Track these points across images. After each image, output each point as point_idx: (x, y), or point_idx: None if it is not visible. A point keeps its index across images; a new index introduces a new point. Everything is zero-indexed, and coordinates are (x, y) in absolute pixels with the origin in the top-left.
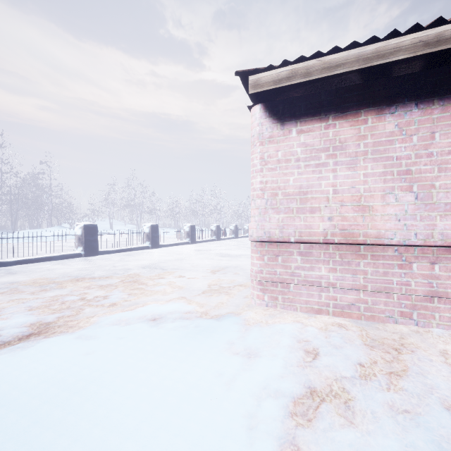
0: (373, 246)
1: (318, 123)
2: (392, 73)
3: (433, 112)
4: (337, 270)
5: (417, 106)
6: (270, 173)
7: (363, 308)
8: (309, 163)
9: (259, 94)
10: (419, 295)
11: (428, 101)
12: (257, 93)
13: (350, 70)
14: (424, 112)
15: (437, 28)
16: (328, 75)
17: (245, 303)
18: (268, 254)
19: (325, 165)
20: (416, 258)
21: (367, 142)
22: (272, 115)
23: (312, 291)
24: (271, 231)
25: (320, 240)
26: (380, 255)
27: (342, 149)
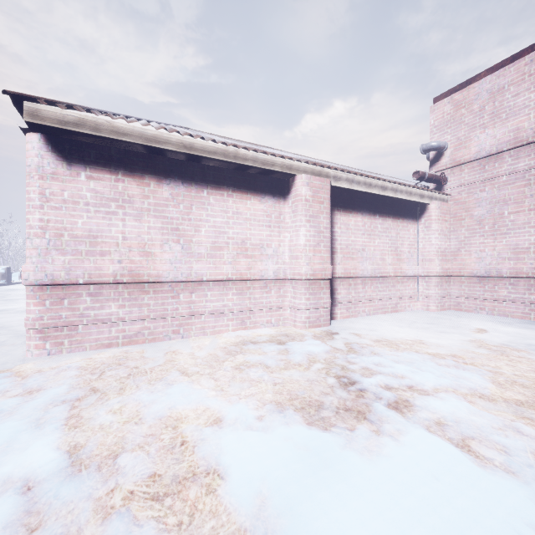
0: (154, 284)
1: (108, 175)
2: (167, 155)
3: (192, 191)
4: (127, 305)
5: (183, 184)
6: (53, 212)
7: (148, 333)
8: (100, 210)
9: (39, 126)
10: (184, 316)
11: (189, 183)
12: (36, 124)
13: (135, 142)
14: (187, 189)
15: (191, 139)
16: (116, 138)
17: (17, 358)
18: (51, 298)
19: (115, 213)
20: (183, 290)
21: (150, 202)
22: (56, 151)
23: (103, 328)
24: (55, 273)
25: (111, 281)
26: (160, 290)
27: (130, 203)
